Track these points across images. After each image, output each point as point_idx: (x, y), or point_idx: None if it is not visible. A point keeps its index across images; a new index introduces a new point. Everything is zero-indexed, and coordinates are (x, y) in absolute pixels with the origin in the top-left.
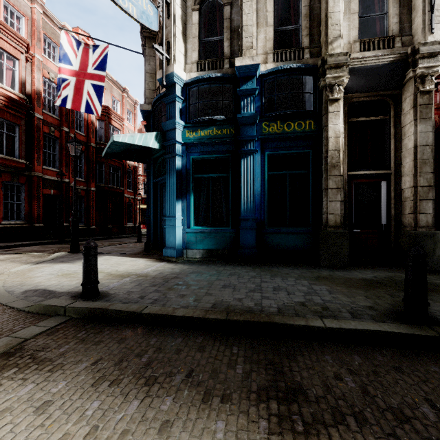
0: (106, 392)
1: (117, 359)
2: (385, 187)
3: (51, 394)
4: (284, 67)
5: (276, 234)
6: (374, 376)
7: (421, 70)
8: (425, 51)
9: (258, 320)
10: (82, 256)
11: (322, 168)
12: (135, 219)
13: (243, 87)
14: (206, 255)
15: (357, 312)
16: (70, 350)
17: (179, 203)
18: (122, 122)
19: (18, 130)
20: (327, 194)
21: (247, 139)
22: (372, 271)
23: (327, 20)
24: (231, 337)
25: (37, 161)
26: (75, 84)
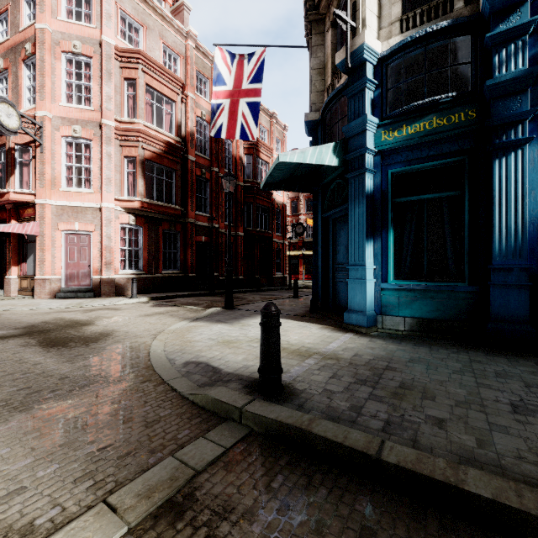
0: None
1: None
2: None
3: None
4: None
5: None
6: None
7: None
8: None
9: None
10: (238, 314)
11: None
12: (283, 268)
13: (499, 29)
14: (417, 327)
15: None
16: (271, 534)
17: (369, 244)
18: (271, 153)
19: (174, 175)
20: None
21: (509, 121)
22: None
23: None
24: None
25: (190, 206)
26: (229, 107)
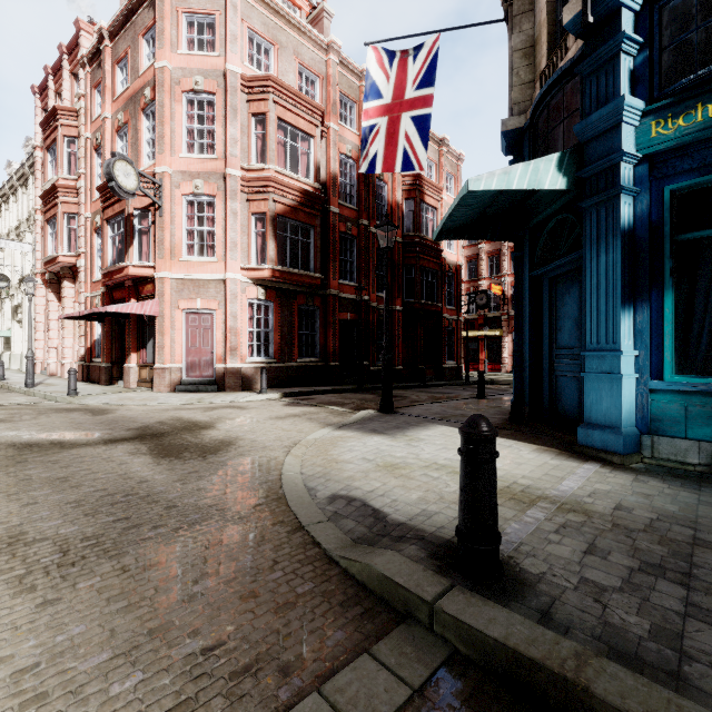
0: None
1: None
2: None
3: None
4: None
5: None
6: None
7: None
8: None
9: None
10: (401, 421)
11: None
12: (458, 355)
13: None
14: None
15: None
16: None
17: (627, 314)
18: (440, 194)
19: (312, 234)
20: None
21: None
22: None
23: None
24: None
25: (332, 273)
26: (386, 128)
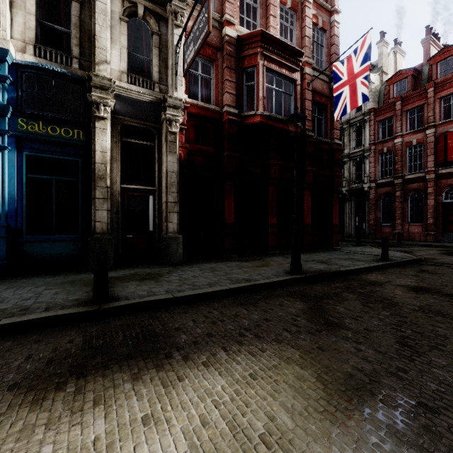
0: None
1: None
2: (152, 200)
3: None
4: (46, 67)
5: (38, 242)
6: (4, 353)
7: (168, 115)
8: (171, 102)
9: None
10: None
11: (91, 178)
12: None
13: None
14: None
15: (55, 306)
16: None
17: None
18: None
19: None
20: (95, 203)
21: None
22: (128, 270)
23: (95, 41)
24: None
25: None
26: None
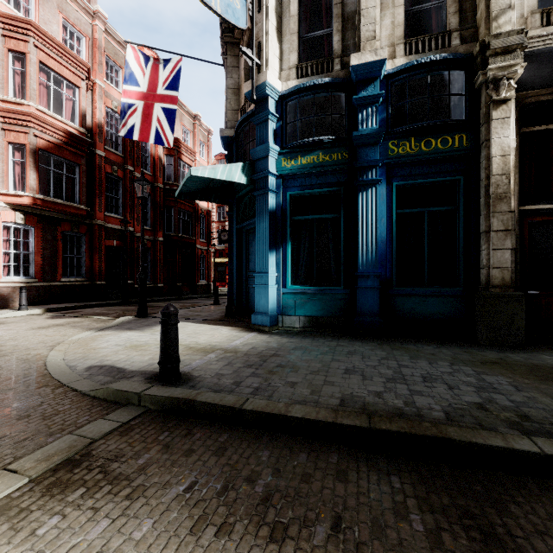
0: (213, 549)
1: (219, 484)
2: None
3: (133, 543)
4: (421, 61)
5: (408, 296)
6: None
7: None
8: None
9: (423, 433)
10: (152, 321)
11: (479, 202)
12: (208, 276)
13: (361, 94)
14: (309, 324)
15: None
16: (152, 462)
17: (272, 254)
18: (194, 156)
19: (78, 170)
20: (489, 239)
21: (367, 165)
22: None
23: None
24: (381, 457)
25: (99, 206)
26: (142, 109)
